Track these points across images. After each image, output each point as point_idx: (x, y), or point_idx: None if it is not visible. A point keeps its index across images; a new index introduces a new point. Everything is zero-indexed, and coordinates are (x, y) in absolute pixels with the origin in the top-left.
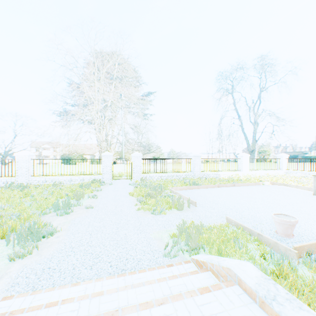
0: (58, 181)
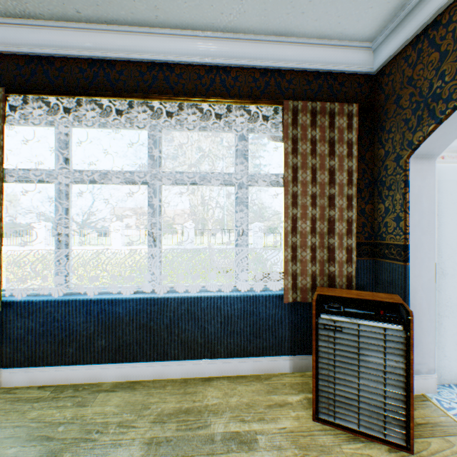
0: (216, 250)
